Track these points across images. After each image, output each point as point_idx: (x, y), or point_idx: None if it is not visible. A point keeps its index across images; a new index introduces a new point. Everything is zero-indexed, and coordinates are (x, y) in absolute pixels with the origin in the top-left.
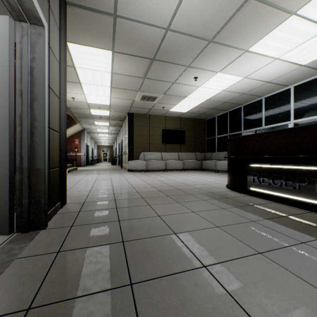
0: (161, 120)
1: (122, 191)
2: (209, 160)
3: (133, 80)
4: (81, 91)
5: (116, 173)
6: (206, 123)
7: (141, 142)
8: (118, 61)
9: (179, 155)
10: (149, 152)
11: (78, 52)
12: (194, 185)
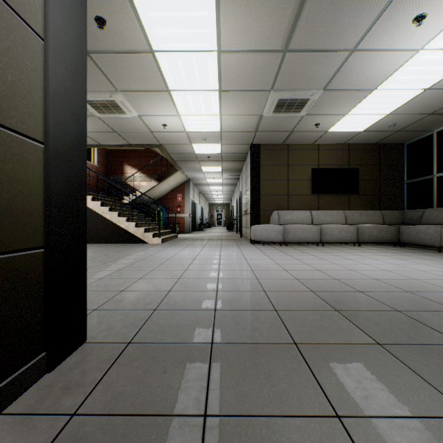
0: (309, 152)
1: (236, 303)
2: (416, 224)
3: (262, 64)
4: (173, 110)
5: (230, 246)
6: (405, 150)
7: (273, 194)
8: (229, 9)
9: (345, 216)
10: (287, 211)
11: (150, 5)
12: (432, 297)
